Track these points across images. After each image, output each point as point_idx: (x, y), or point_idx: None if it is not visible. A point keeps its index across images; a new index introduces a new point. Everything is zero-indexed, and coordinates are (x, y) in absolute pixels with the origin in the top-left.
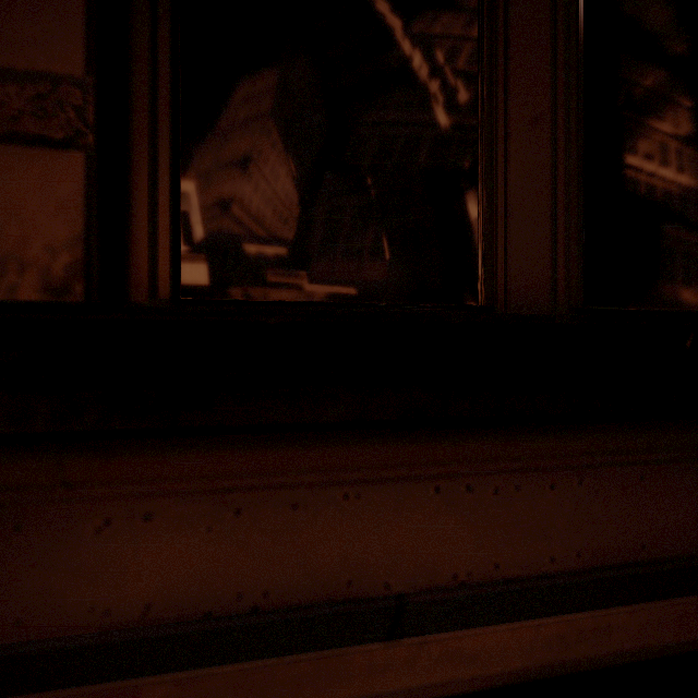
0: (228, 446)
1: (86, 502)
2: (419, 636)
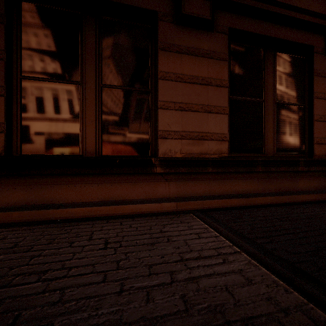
0: (29, 178)
1: (5, 186)
2: (62, 209)
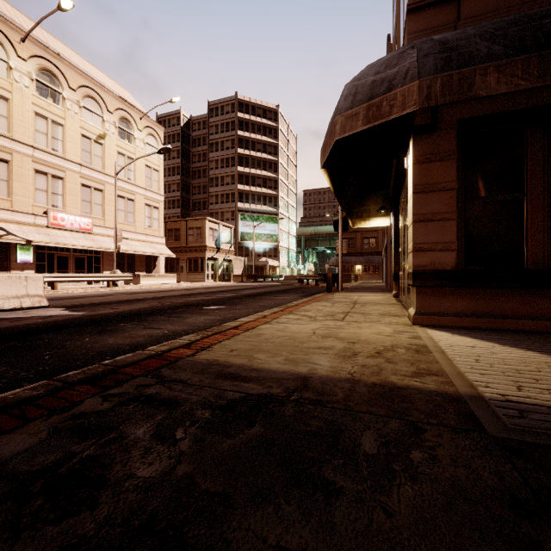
0: (475, 289)
1: (454, 295)
2: (510, 320)
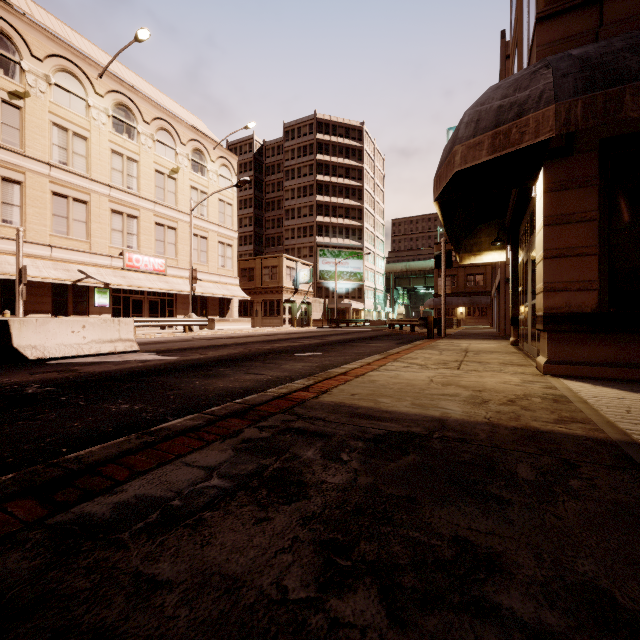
0: (621, 335)
1: (594, 342)
2: None
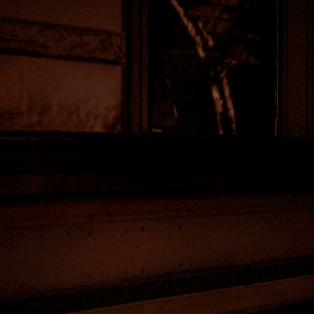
0: (175, 197)
1: (117, 222)
2: (258, 282)
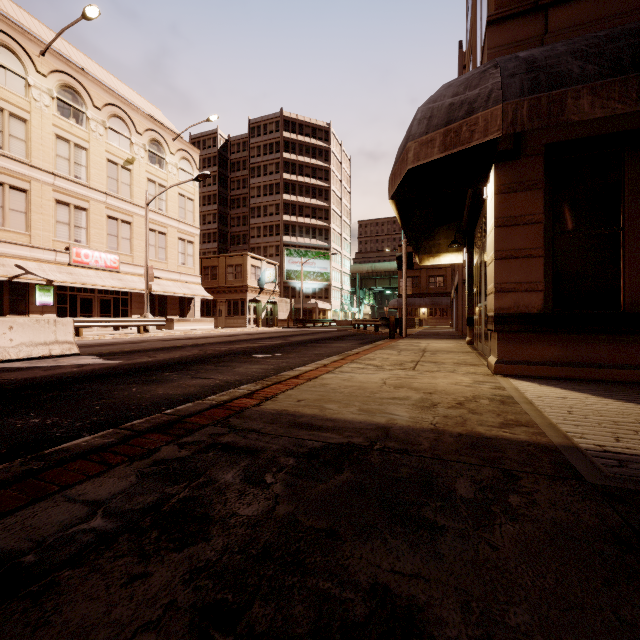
0: (564, 335)
1: (540, 342)
2: (605, 369)
